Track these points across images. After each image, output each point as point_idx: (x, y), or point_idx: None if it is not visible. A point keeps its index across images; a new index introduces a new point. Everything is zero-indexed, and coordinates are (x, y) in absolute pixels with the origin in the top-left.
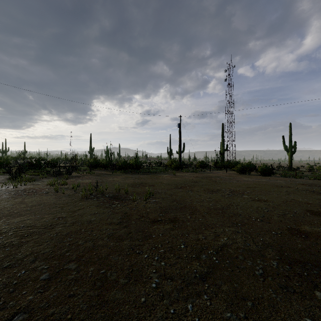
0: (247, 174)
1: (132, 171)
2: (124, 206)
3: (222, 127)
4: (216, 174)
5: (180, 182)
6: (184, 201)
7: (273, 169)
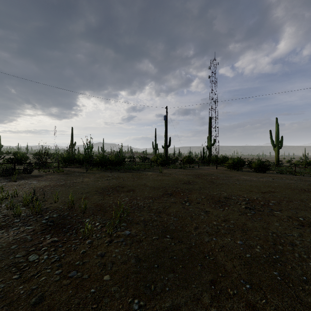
0: (239, 171)
1: (112, 167)
2: (53, 262)
3: (209, 121)
4: (207, 171)
5: (170, 183)
6: (184, 231)
7: (269, 165)
